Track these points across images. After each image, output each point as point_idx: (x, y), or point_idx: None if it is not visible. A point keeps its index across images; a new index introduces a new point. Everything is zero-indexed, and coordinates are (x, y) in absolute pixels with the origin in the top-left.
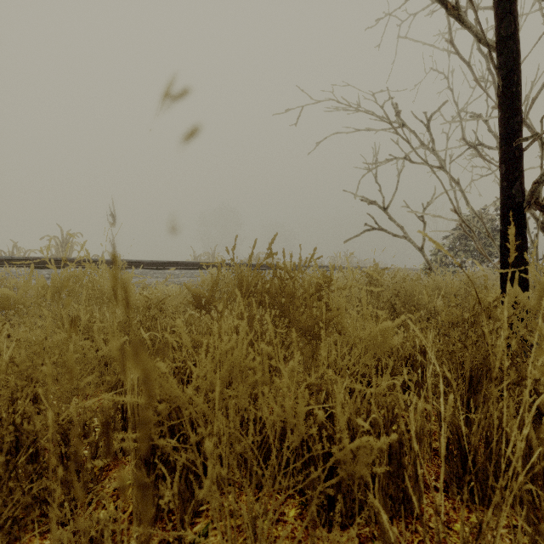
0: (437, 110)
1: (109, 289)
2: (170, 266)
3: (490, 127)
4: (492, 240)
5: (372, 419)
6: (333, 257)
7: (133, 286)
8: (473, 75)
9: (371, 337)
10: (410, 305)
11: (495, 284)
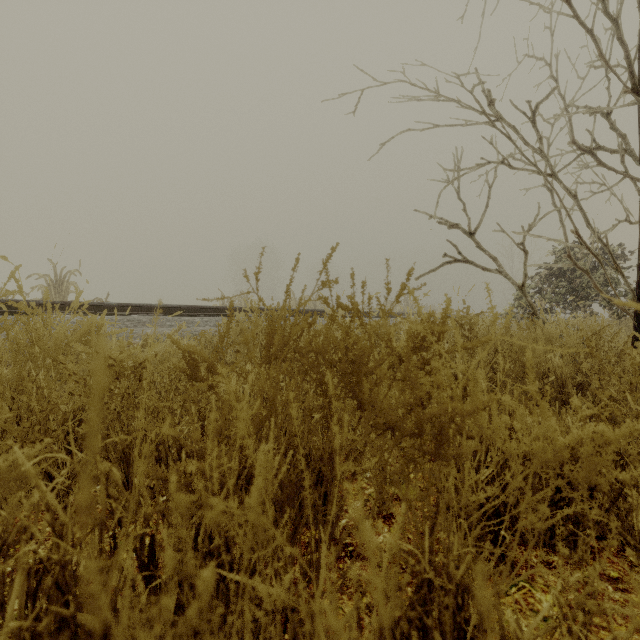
0: (544, 98)
1: (56, 344)
2: (189, 312)
3: (614, 124)
4: (622, 275)
5: (558, 638)
6: (391, 302)
7: (98, 340)
8: (597, 47)
9: (551, 453)
10: (517, 365)
11: (632, 335)
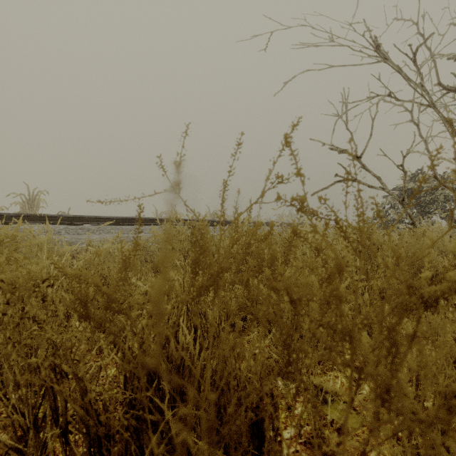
0: (423, 42)
1: None
2: (129, 222)
3: None
4: None
5: None
6: (280, 215)
7: (3, 252)
8: None
9: None
10: (413, 269)
11: None
